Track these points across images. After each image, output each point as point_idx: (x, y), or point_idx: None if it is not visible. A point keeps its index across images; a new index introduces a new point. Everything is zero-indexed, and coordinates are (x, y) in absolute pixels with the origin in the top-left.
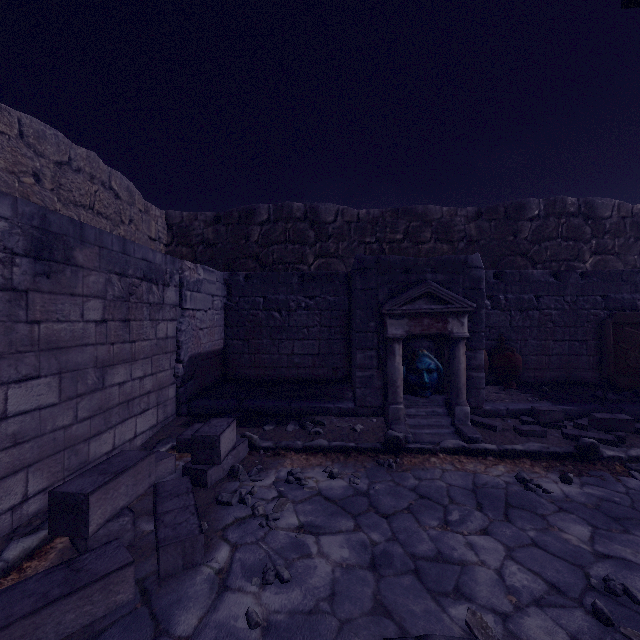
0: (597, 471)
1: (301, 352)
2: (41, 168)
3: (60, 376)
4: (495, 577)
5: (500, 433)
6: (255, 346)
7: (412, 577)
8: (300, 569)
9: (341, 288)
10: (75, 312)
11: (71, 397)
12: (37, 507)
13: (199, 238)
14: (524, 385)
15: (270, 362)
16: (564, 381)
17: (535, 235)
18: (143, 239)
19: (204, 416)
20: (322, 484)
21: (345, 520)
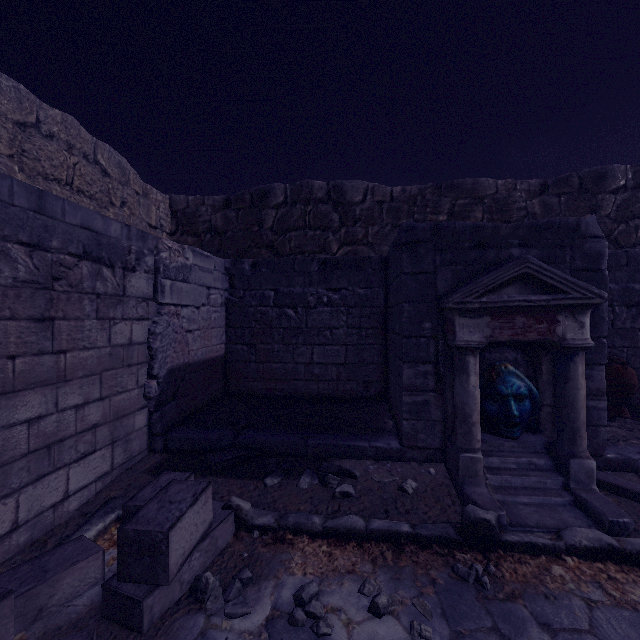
0: None
1: (322, 361)
2: None
3: None
4: None
5: None
6: (264, 352)
7: None
8: None
9: (375, 277)
10: None
11: None
12: None
13: (206, 225)
14: (634, 410)
15: (283, 373)
16: None
17: (621, 211)
18: (140, 226)
19: (185, 454)
20: (358, 633)
21: None
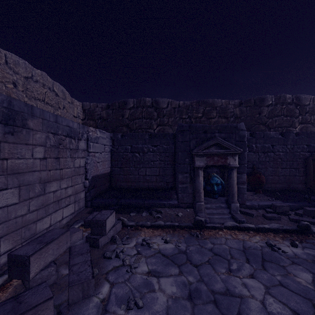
0: (310, 240)
1: (150, 174)
2: (17, 80)
3: (19, 188)
4: (260, 306)
5: (255, 218)
6: (126, 171)
7: (212, 305)
8: (148, 299)
9: (170, 141)
10: (28, 153)
11: (26, 199)
12: (6, 259)
13: (98, 116)
14: (265, 191)
15: (134, 179)
16: (286, 189)
17: (270, 114)
18: (70, 116)
19: (99, 207)
20: (161, 246)
21: (173, 268)
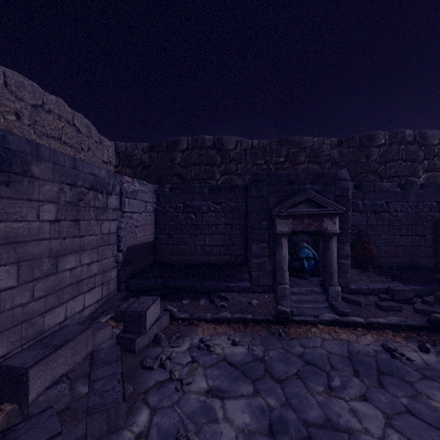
0: None
1: (211, 243)
2: (21, 109)
3: (18, 264)
4: None
5: (364, 307)
6: (177, 239)
7: None
8: (208, 435)
9: (240, 196)
10: (32, 214)
11: (28, 281)
12: None
13: (138, 161)
14: (377, 268)
15: (188, 251)
16: (407, 266)
17: (382, 158)
18: (98, 162)
19: (138, 292)
20: (226, 350)
21: (246, 385)
